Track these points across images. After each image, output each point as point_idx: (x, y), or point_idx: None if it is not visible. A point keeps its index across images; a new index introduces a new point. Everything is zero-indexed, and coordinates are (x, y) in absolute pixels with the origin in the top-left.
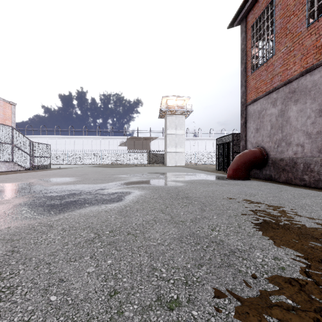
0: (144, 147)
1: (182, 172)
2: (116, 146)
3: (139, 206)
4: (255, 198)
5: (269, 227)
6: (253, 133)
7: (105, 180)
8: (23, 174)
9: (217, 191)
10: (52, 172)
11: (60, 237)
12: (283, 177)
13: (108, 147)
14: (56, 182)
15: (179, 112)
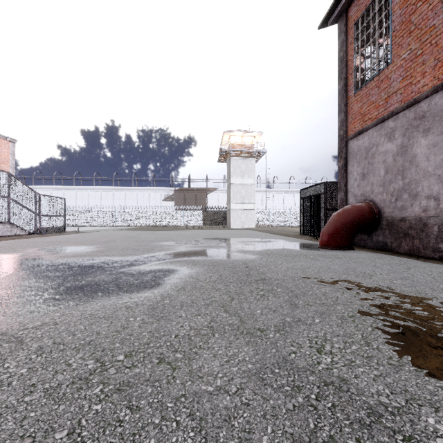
0: (198, 202)
1: (252, 237)
2: (160, 201)
3: (185, 296)
4: (374, 282)
5: (424, 345)
6: (357, 181)
7: (139, 250)
8: (22, 240)
9: (309, 268)
10: (64, 238)
11: (25, 371)
12: (404, 245)
13: (149, 202)
14: (64, 253)
15: (247, 153)
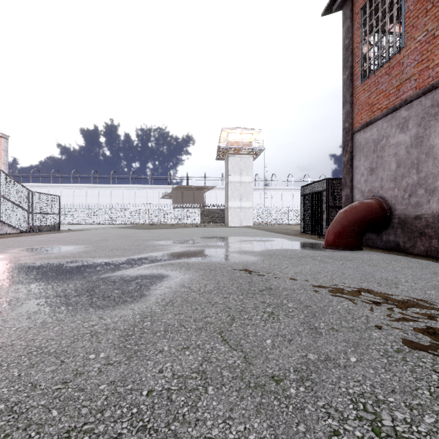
0: (196, 200)
1: (251, 236)
2: (158, 199)
3: (172, 314)
4: (404, 293)
5: None
6: (364, 176)
7: (129, 250)
8: (10, 239)
9: (320, 274)
10: (55, 237)
11: None
12: (420, 246)
13: (146, 200)
14: (47, 254)
15: (246, 151)
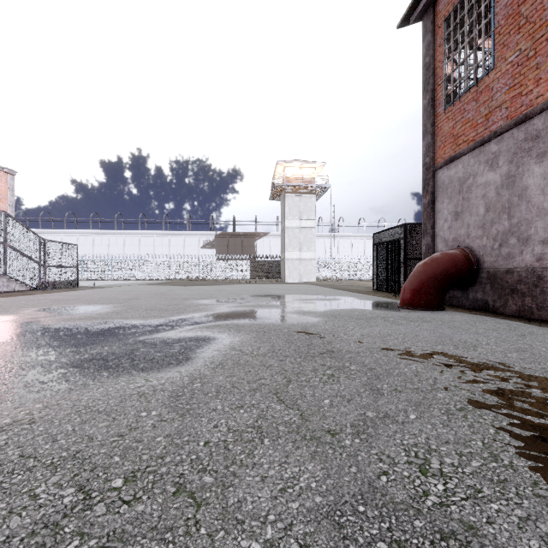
0: (244, 249)
1: (313, 294)
2: (197, 249)
3: (223, 377)
4: (482, 356)
5: None
6: (448, 221)
7: (167, 310)
8: (21, 298)
9: (390, 336)
10: (74, 295)
11: None
12: (512, 305)
13: (183, 249)
14: (70, 315)
15: (306, 189)
